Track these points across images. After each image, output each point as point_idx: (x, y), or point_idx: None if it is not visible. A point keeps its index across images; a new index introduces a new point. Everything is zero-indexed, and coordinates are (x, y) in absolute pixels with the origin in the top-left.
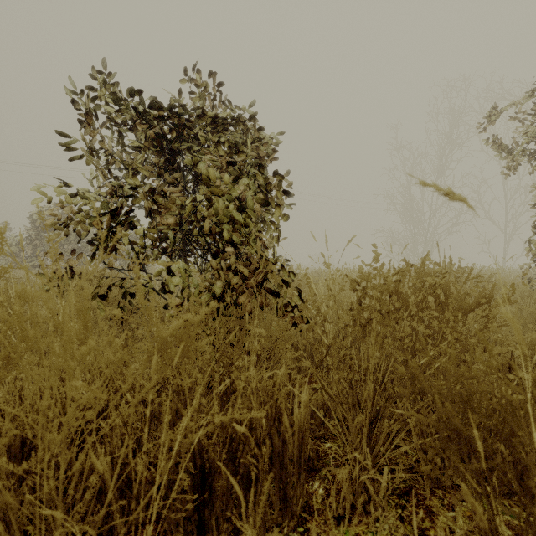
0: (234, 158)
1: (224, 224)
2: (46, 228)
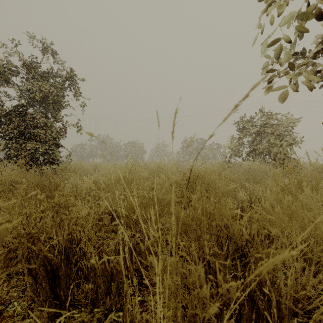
0: (279, 132)
1: (278, 153)
2: (261, 159)
